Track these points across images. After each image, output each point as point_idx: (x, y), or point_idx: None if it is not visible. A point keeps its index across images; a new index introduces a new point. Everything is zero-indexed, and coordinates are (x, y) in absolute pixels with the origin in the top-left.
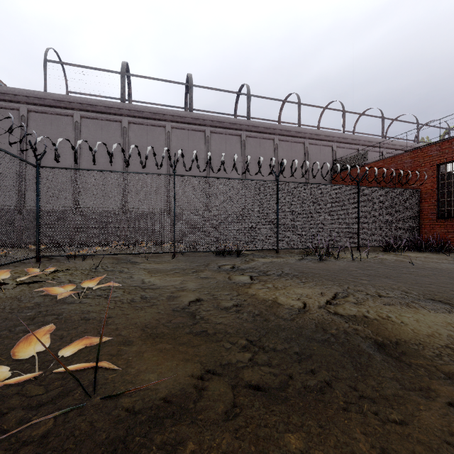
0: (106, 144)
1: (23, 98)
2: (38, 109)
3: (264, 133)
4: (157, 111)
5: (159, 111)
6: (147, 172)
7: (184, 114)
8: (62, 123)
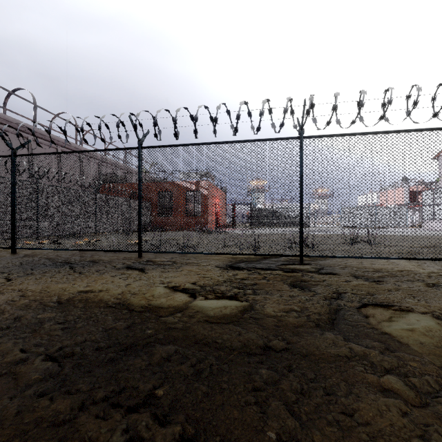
0: None
1: None
2: None
3: (49, 142)
4: None
5: None
6: None
7: None
8: None
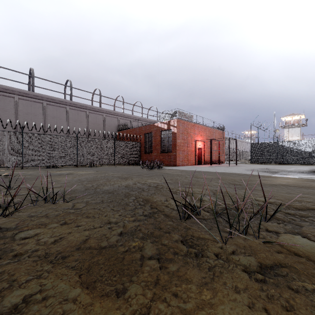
0: None
1: None
2: None
3: (80, 108)
4: (8, 88)
5: (9, 88)
6: (0, 123)
7: (28, 92)
8: None
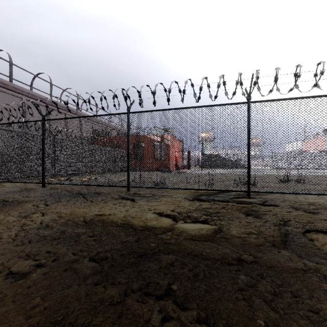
0: None
1: None
2: None
3: (60, 109)
4: None
5: None
6: None
7: (8, 83)
8: None
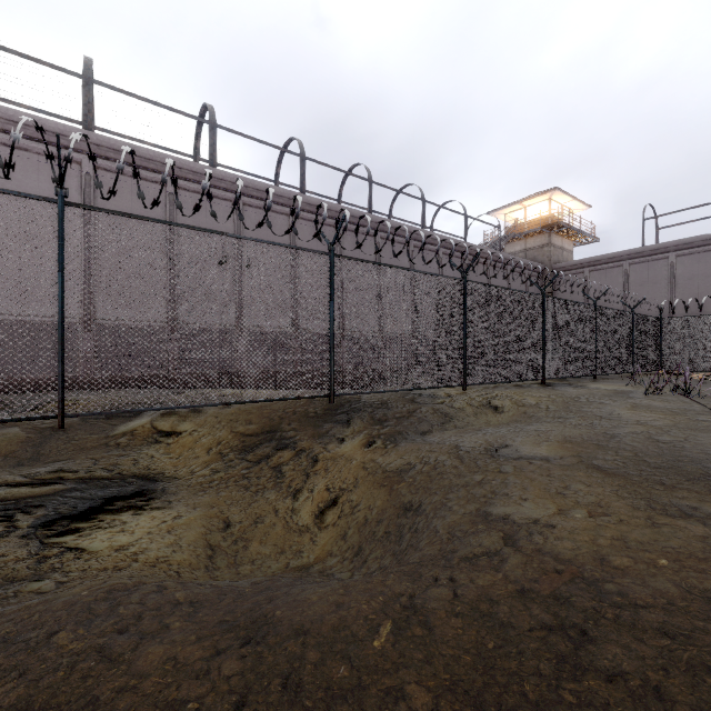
0: (703, 275)
1: (625, 257)
2: (637, 261)
3: None
4: None
5: None
6: None
7: None
8: (657, 266)
